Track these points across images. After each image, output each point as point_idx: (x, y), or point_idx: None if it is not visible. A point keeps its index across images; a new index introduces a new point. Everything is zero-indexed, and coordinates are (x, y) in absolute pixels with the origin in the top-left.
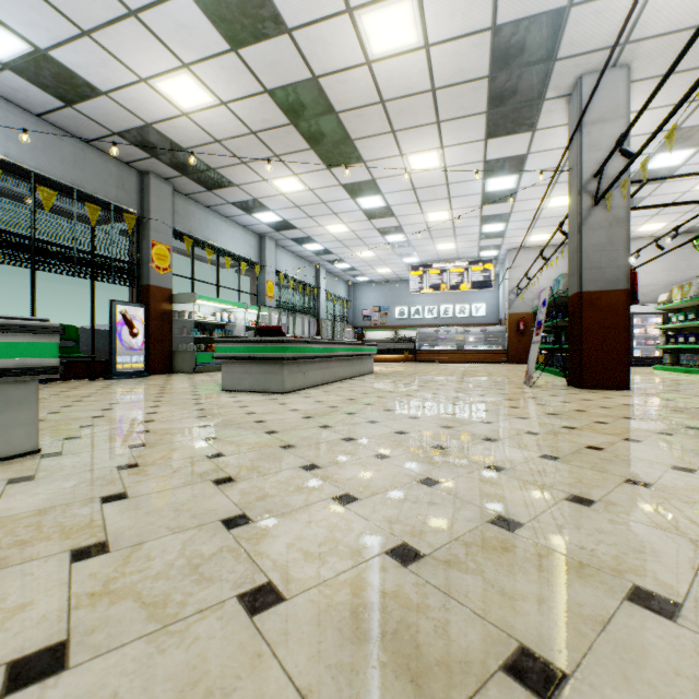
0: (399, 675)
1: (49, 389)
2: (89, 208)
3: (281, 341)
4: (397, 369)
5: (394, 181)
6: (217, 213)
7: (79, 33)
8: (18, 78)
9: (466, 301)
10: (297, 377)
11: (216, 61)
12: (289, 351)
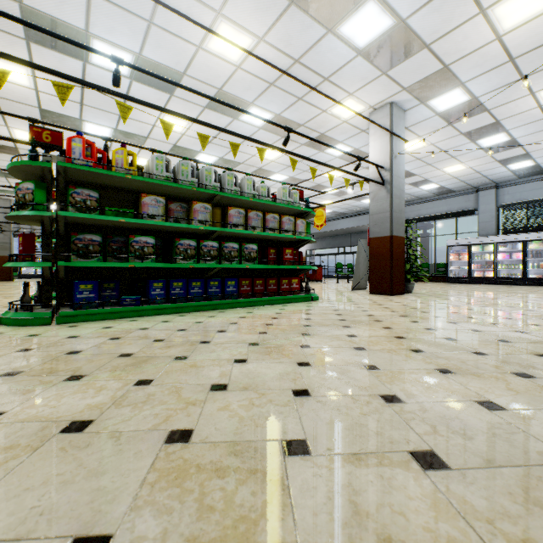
0: (363, 322)
1: None
2: None
3: None
4: None
5: None
6: None
7: None
8: None
9: None
10: None
11: None
12: None
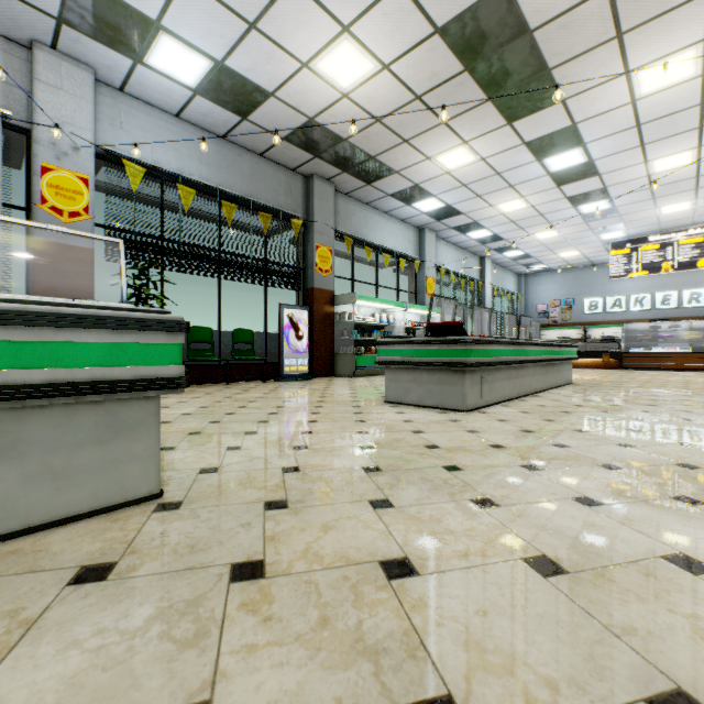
0: None
1: (227, 390)
2: (261, 217)
3: (461, 341)
4: (602, 379)
5: (606, 120)
6: (376, 209)
7: (246, 28)
8: (205, 101)
9: (702, 285)
10: (481, 389)
11: (378, 9)
12: (473, 354)
